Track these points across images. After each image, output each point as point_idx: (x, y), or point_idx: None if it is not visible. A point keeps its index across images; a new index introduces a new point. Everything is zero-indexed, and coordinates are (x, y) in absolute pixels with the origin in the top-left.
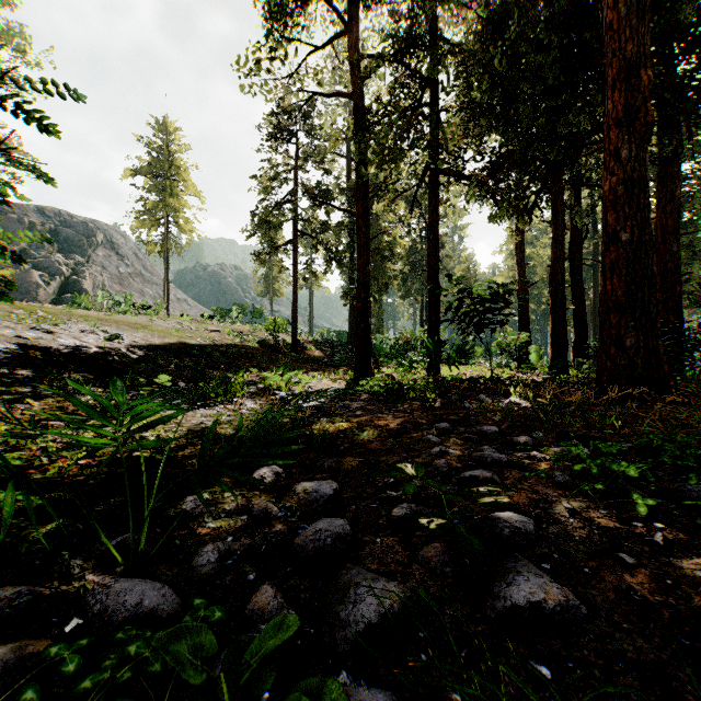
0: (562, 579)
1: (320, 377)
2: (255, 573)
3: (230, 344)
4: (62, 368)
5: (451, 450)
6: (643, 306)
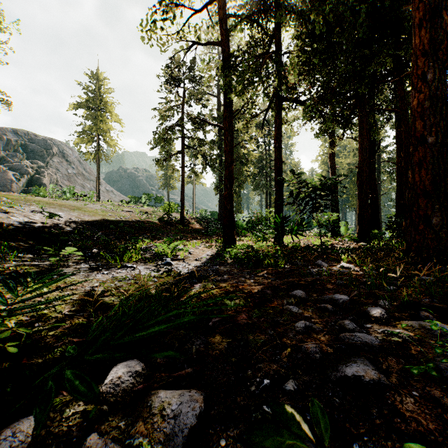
0: None
1: (198, 244)
2: None
3: (138, 220)
4: (8, 239)
5: (315, 325)
6: (444, 192)
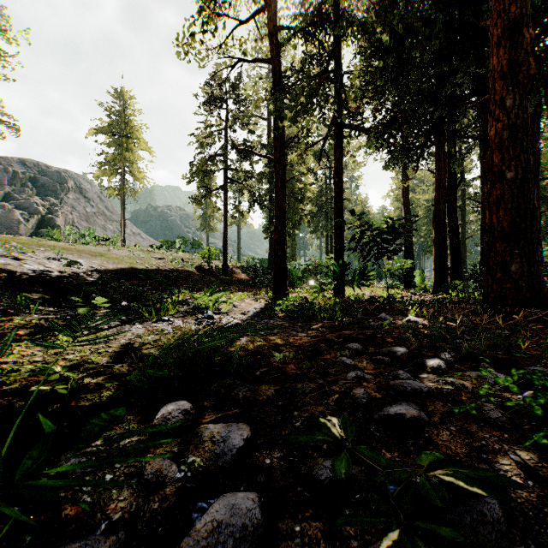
0: None
1: (244, 296)
2: None
3: (172, 269)
4: (23, 290)
5: (367, 375)
6: (526, 235)
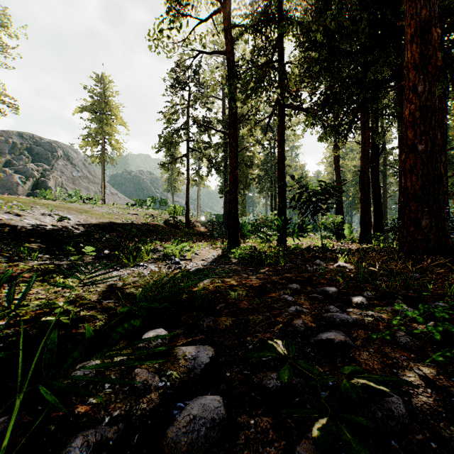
0: None
1: (204, 246)
2: None
3: (144, 223)
4: (24, 240)
5: (304, 309)
6: (434, 197)
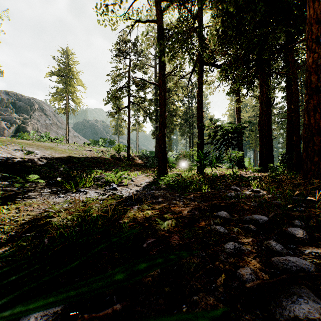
0: None
1: (139, 174)
2: None
3: (96, 157)
4: None
5: (243, 246)
6: None
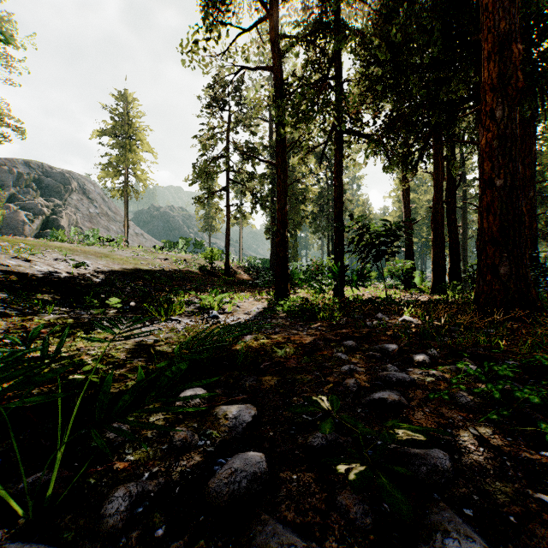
0: (489, 532)
1: (247, 297)
2: (165, 525)
3: (176, 270)
4: (35, 290)
5: (359, 368)
6: (514, 240)
